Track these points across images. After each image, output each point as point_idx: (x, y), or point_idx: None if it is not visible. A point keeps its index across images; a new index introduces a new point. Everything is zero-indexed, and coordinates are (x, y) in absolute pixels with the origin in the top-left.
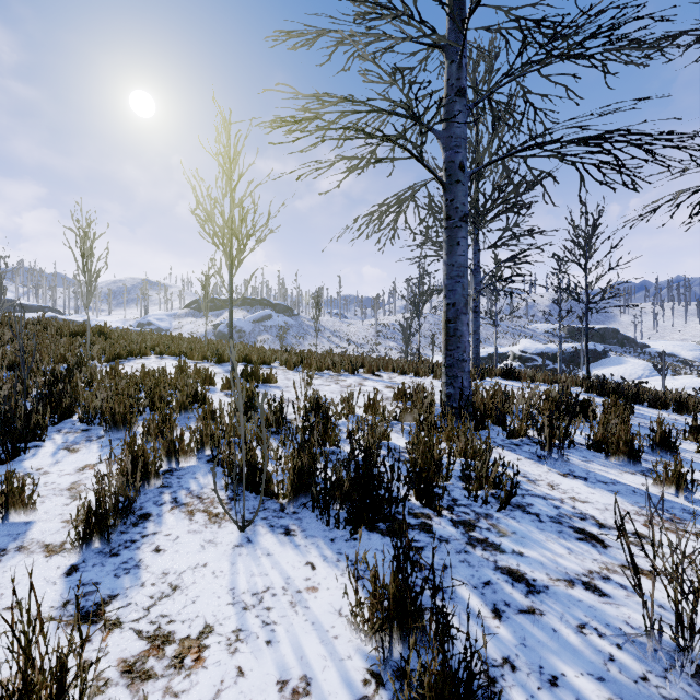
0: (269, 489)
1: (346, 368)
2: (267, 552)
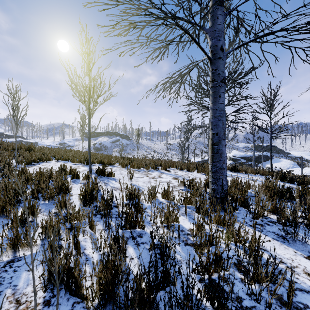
0: (80, 292)
1: (152, 166)
2: None
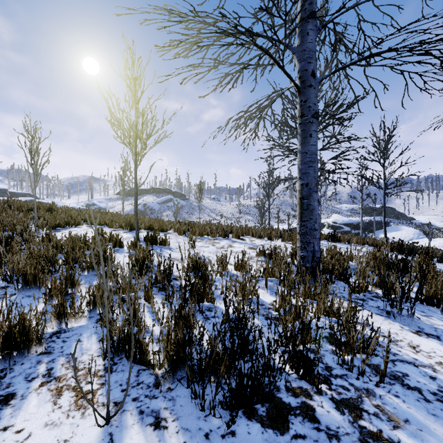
0: (145, 359)
1: (220, 233)
2: None
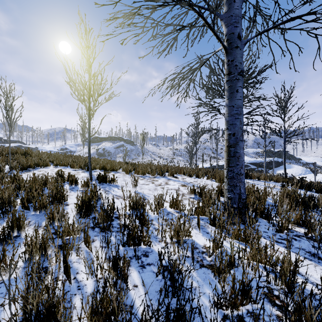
0: None
1: (158, 172)
2: None
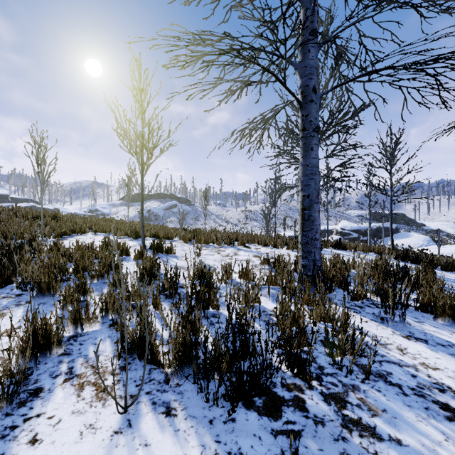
0: (156, 359)
1: (225, 241)
2: (144, 442)
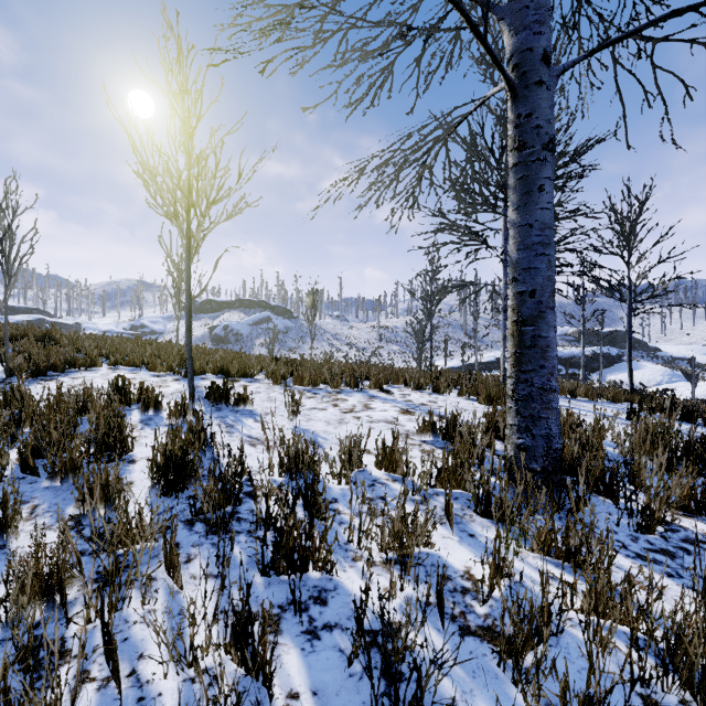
0: None
1: (347, 381)
2: None
